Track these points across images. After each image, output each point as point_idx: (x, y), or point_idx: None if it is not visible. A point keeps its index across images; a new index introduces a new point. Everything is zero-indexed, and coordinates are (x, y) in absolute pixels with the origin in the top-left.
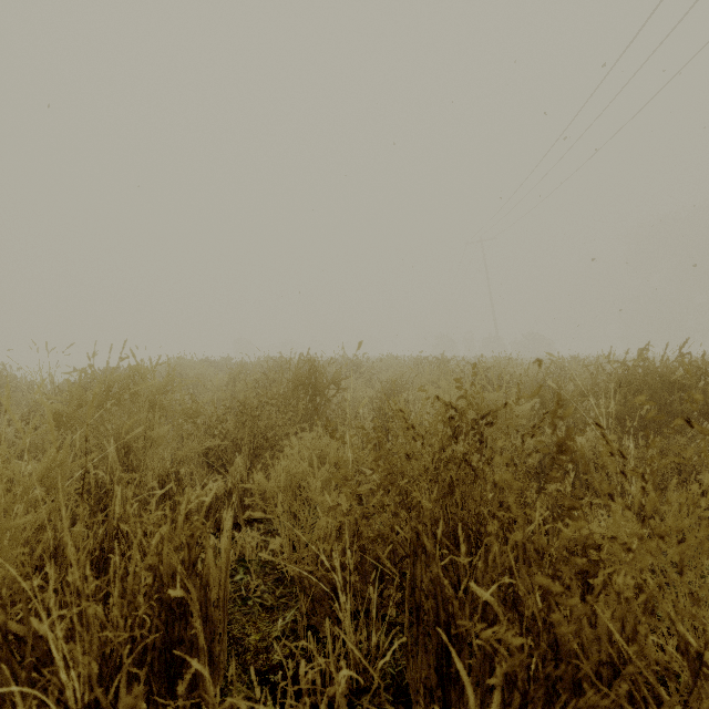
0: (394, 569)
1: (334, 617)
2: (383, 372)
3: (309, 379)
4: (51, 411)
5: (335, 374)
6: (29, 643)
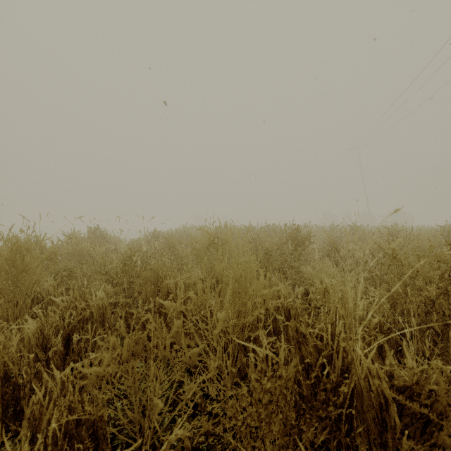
0: (439, 330)
1: (380, 359)
2: (311, 235)
3: (296, 236)
4: (196, 248)
5: (307, 233)
6: (308, 337)
